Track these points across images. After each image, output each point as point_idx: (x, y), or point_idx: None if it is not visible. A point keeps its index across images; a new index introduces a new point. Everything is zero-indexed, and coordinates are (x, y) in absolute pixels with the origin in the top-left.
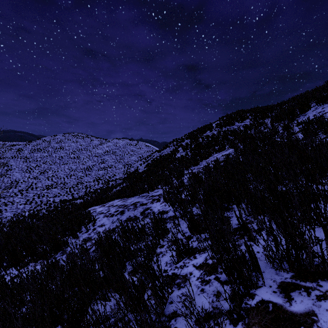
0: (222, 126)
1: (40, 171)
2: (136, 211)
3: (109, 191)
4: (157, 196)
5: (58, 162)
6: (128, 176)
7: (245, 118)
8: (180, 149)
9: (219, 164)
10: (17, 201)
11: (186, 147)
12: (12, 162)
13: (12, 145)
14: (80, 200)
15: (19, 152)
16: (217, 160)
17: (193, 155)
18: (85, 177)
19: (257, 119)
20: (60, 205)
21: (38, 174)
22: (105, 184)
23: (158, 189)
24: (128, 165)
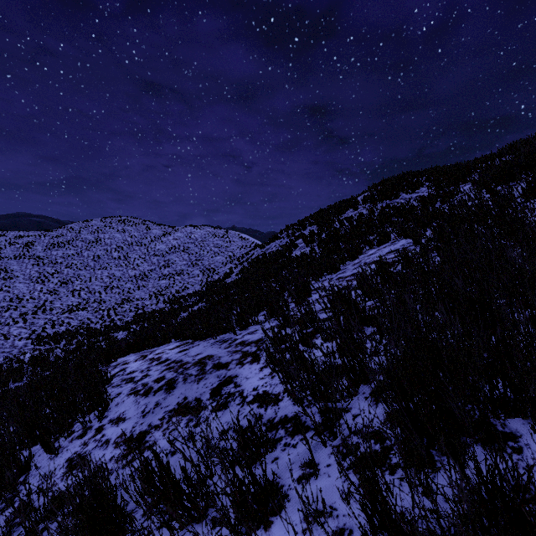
0: (375, 201)
1: (60, 280)
2: (201, 384)
3: (173, 318)
4: (254, 343)
5: (91, 265)
6: (209, 289)
7: (419, 185)
8: (299, 243)
9: (385, 271)
10: (14, 333)
11: (310, 239)
12: (15, 265)
13: (17, 237)
14: (122, 332)
15: (28, 248)
16: (380, 262)
17: (327, 252)
18: (136, 290)
19: (441, 186)
20: (88, 342)
21: (56, 286)
22: (169, 303)
23: (257, 326)
24: (209, 270)
